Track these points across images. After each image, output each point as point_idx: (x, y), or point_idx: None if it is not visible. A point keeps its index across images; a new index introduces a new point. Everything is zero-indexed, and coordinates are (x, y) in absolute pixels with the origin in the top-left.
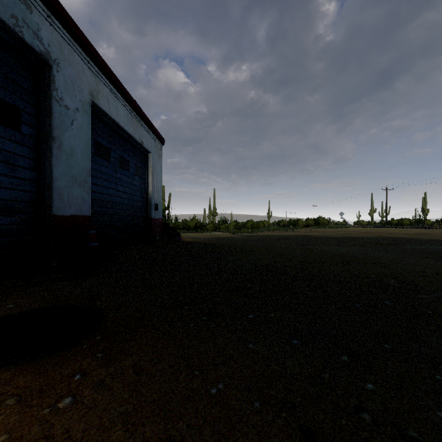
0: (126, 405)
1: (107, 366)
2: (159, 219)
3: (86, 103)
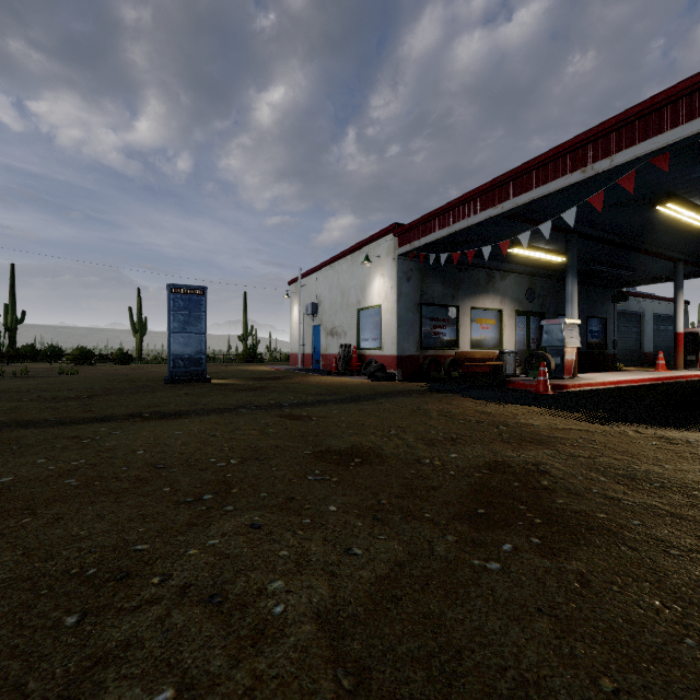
0: None
1: None
2: None
3: (651, 315)
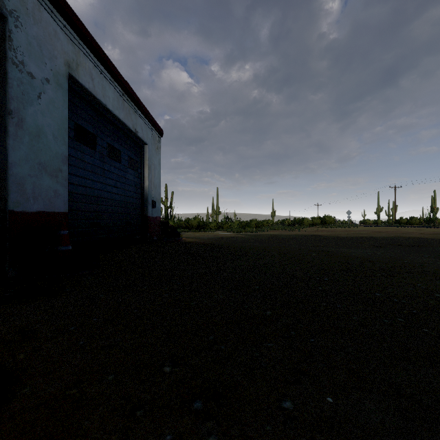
0: None
1: None
2: (157, 218)
3: (61, 74)
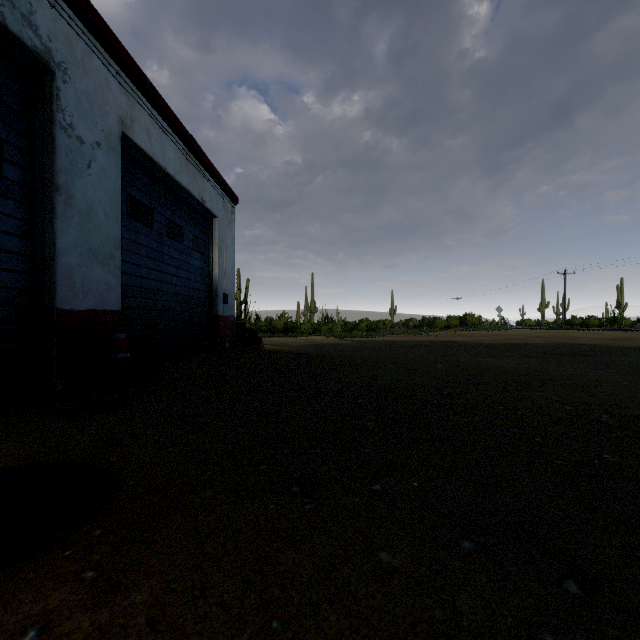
0: None
1: (97, 606)
2: (230, 317)
3: (113, 135)
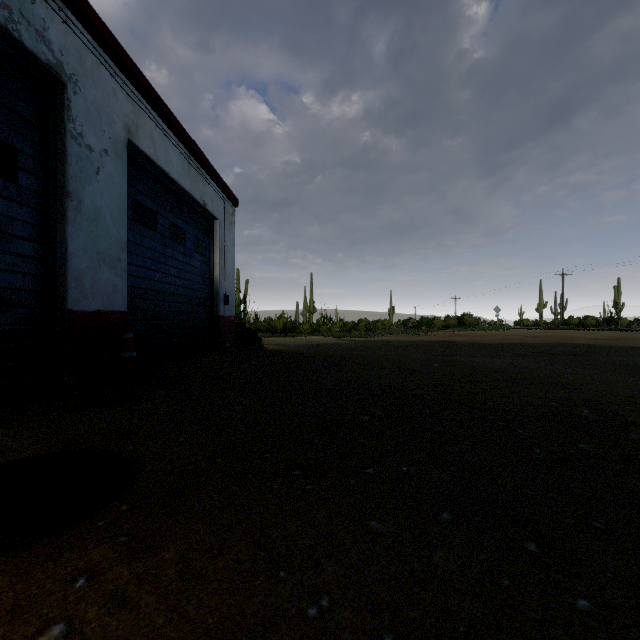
0: (157, 639)
1: (133, 561)
2: (231, 318)
3: (120, 142)
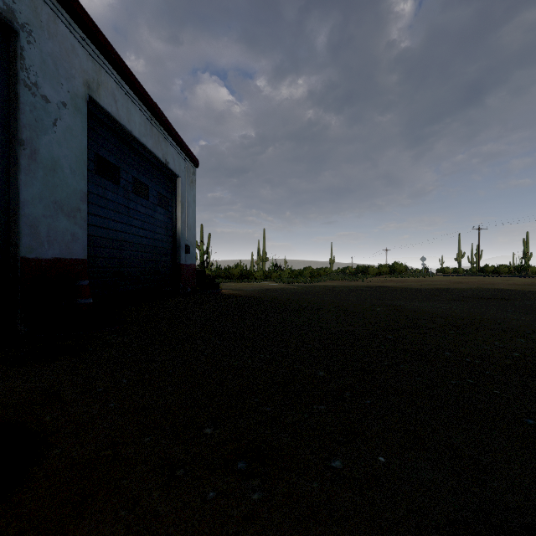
0: None
1: None
2: (192, 266)
3: (79, 97)
